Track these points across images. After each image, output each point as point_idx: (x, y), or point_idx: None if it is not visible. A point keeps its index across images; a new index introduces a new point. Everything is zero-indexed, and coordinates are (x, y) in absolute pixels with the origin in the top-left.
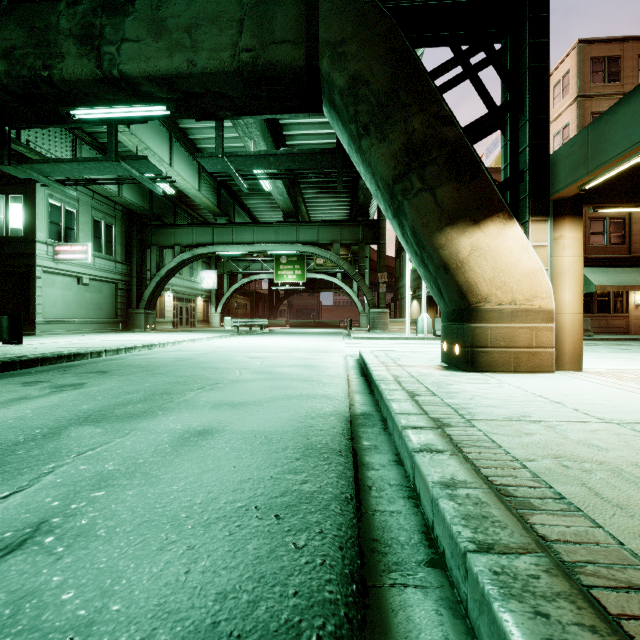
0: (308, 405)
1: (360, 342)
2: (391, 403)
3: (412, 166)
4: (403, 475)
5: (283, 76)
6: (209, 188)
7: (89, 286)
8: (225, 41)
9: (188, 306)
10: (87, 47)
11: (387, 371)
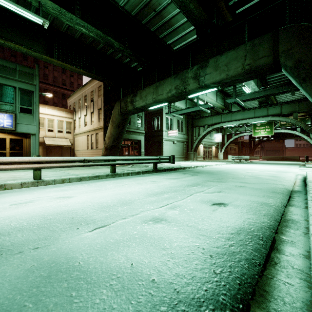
0: (274, 185)
1: (310, 169)
2: (308, 186)
3: None
4: (305, 201)
5: (262, 68)
6: (220, 99)
7: (176, 144)
8: (239, 64)
9: (208, 150)
10: (195, 80)
11: None
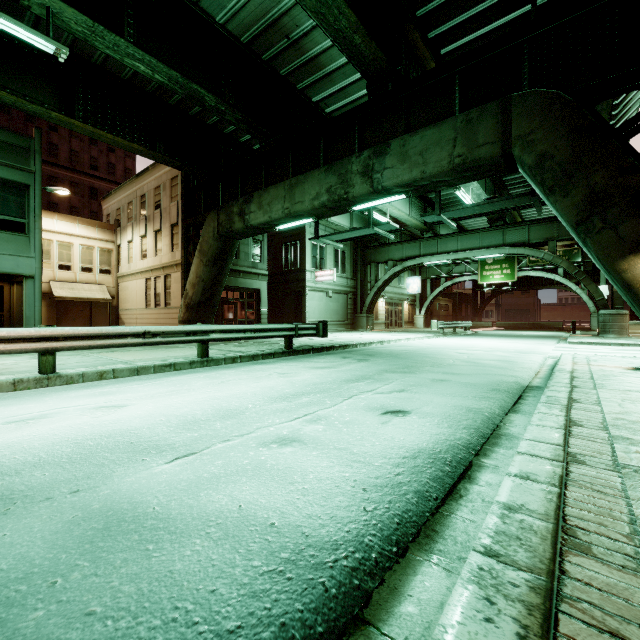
0: (499, 378)
1: (574, 346)
2: (552, 379)
3: (594, 211)
4: None
5: (484, 163)
6: (417, 210)
7: (332, 298)
8: (444, 154)
9: (396, 309)
10: (365, 177)
11: (570, 366)
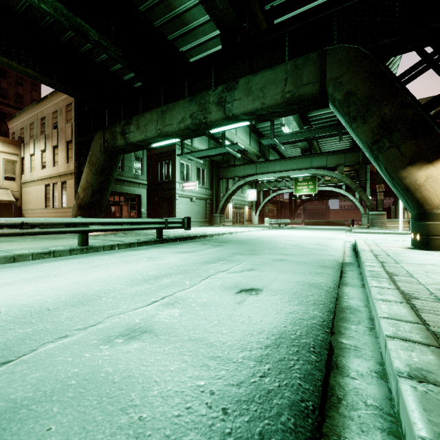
0: (321, 257)
1: (358, 235)
2: (362, 256)
3: (384, 134)
4: (360, 276)
5: (307, 98)
6: (255, 142)
7: (195, 202)
8: (278, 90)
9: (240, 211)
10: (220, 106)
11: (367, 247)
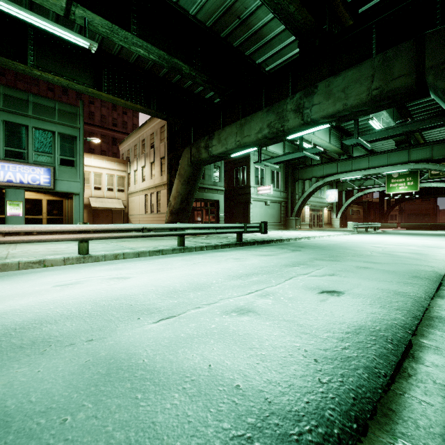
0: (416, 267)
1: None
2: None
3: None
4: None
5: (399, 92)
6: (335, 138)
7: (269, 206)
8: (363, 88)
9: (318, 214)
10: (297, 113)
11: None
